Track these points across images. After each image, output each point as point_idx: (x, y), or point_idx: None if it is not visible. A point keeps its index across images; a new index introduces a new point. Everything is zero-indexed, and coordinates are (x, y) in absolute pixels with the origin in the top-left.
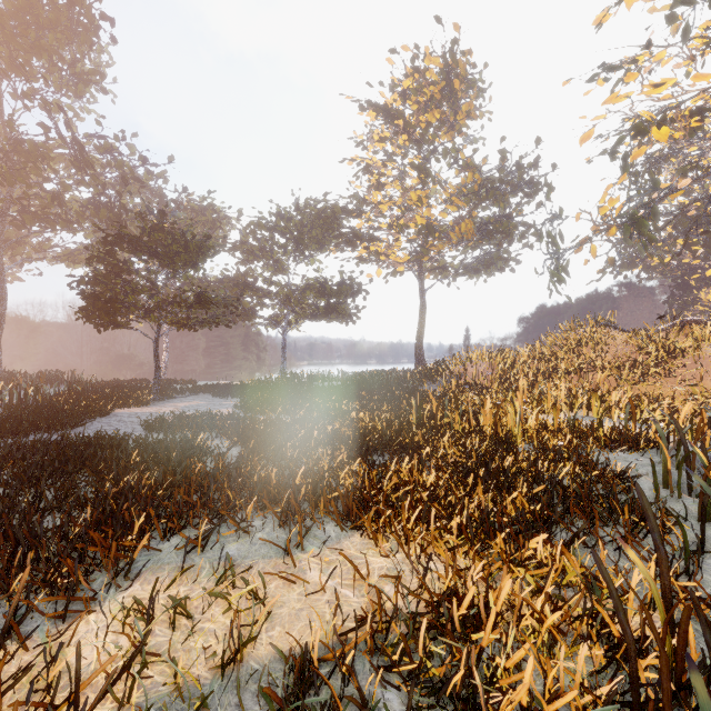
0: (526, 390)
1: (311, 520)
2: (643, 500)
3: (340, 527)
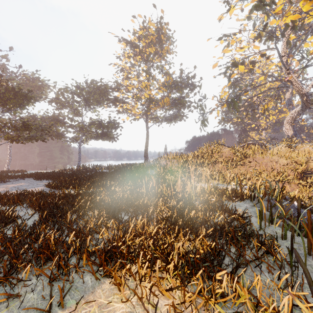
0: (193, 172)
1: (75, 272)
2: (300, 261)
3: (95, 277)
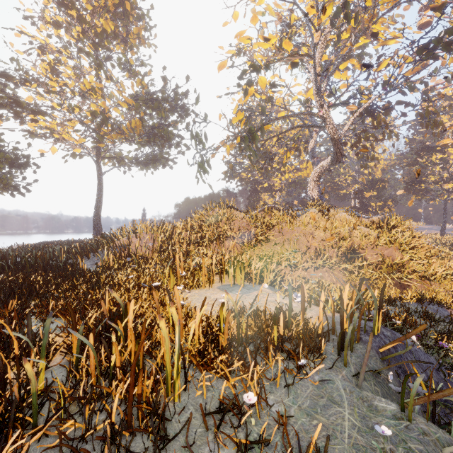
0: (182, 263)
1: None
2: None
3: None
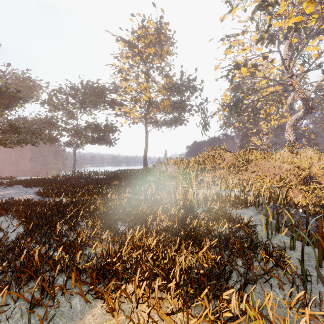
0: (194, 178)
1: (62, 294)
2: (323, 282)
3: (85, 300)
